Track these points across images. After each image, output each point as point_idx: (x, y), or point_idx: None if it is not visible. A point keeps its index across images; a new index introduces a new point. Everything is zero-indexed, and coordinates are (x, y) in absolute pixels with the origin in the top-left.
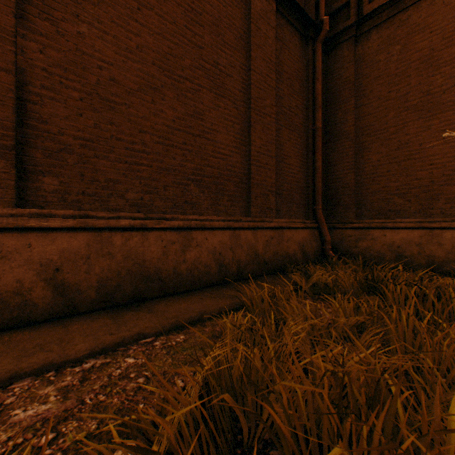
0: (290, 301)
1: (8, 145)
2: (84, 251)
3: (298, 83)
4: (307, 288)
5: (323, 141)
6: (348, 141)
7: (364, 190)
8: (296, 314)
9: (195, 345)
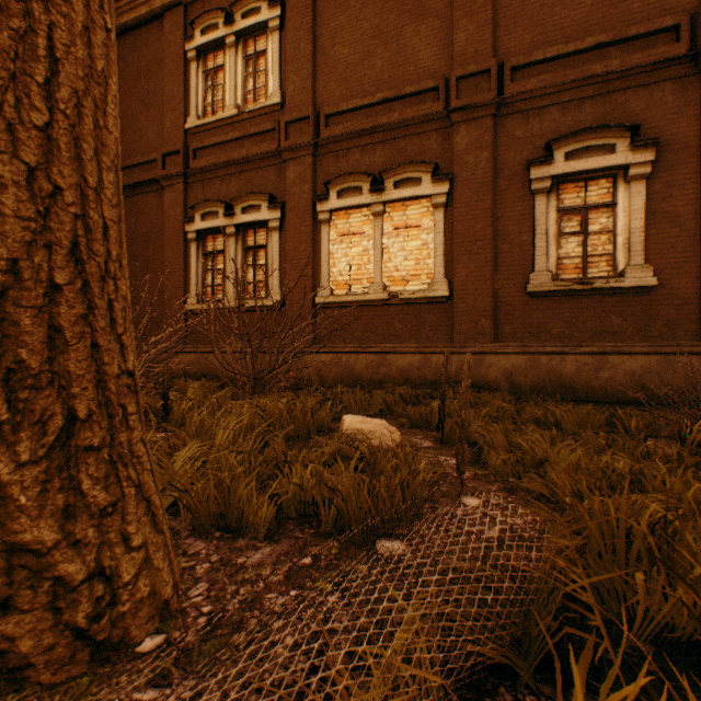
0: None
1: None
2: None
3: None
4: None
5: None
6: None
7: None
8: None
9: None
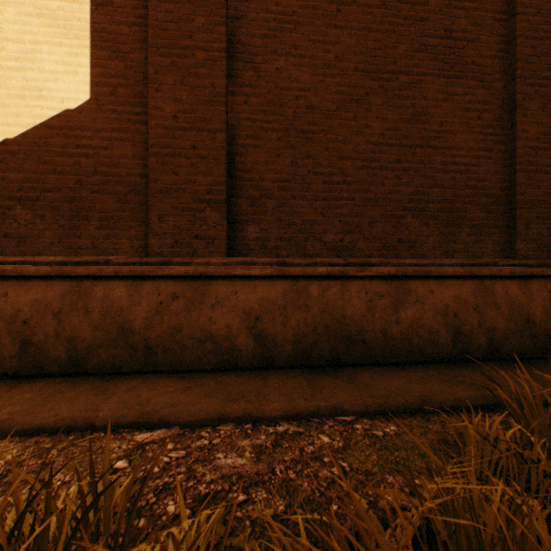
0: None
1: (221, 199)
2: (280, 301)
3: None
4: None
5: None
6: None
7: None
8: None
9: (412, 447)
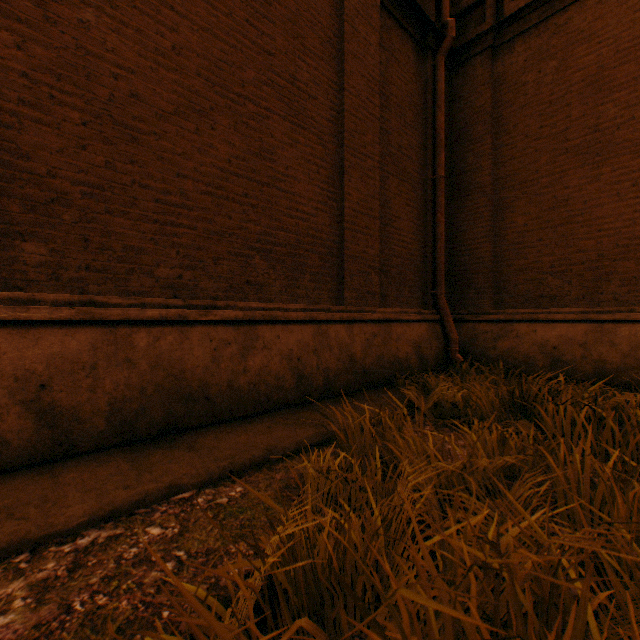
0: (403, 431)
1: None
2: (87, 357)
3: (411, 112)
4: (426, 409)
5: (446, 197)
6: (482, 197)
7: (505, 266)
8: (413, 452)
9: (258, 503)
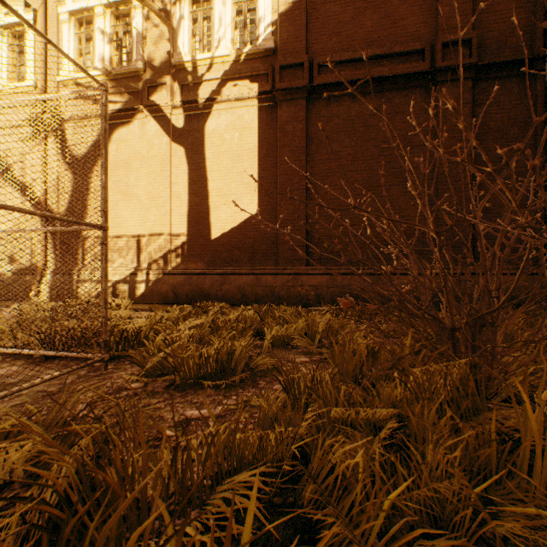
0: None
1: (304, 245)
2: (326, 283)
3: (516, 128)
4: None
5: None
6: None
7: None
8: None
9: None
